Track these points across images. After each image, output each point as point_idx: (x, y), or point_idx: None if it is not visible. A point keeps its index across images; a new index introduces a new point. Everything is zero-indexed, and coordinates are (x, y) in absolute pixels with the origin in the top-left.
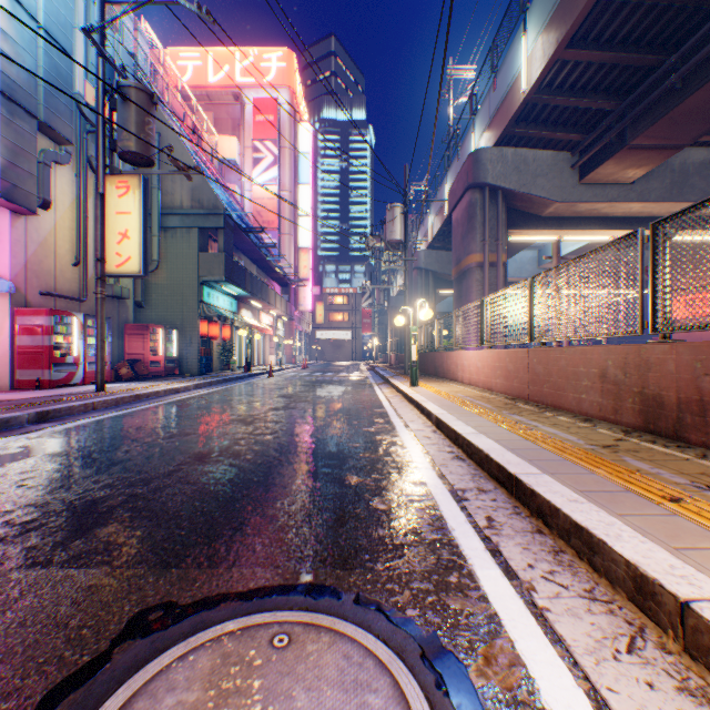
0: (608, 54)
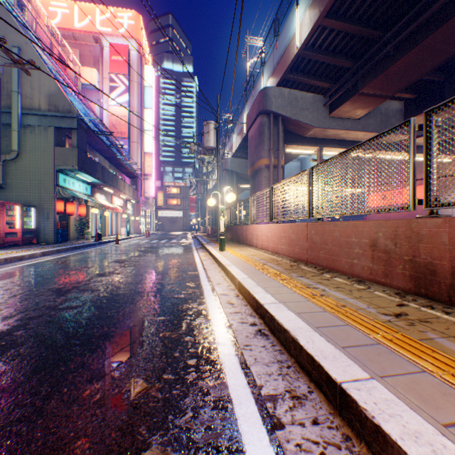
0: (351, 26)
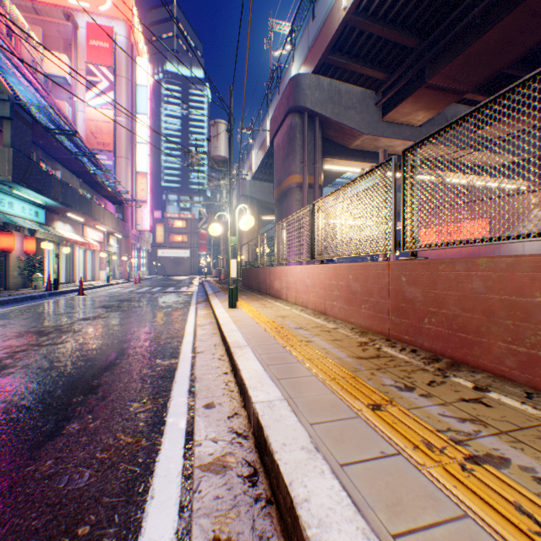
0: None
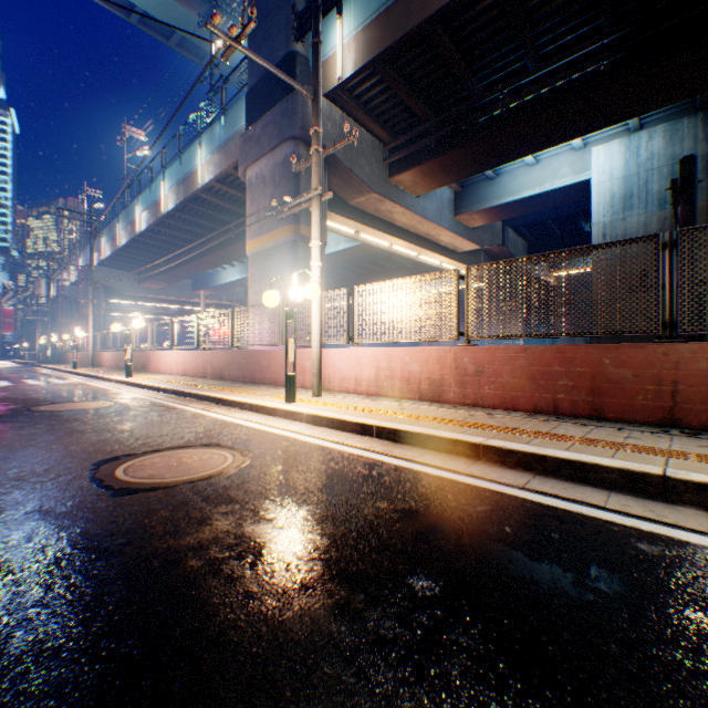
0: (130, 260)
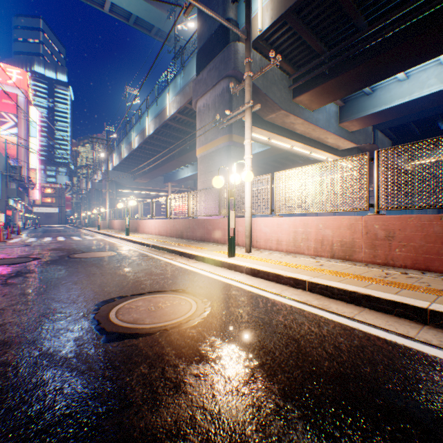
0: (129, 166)
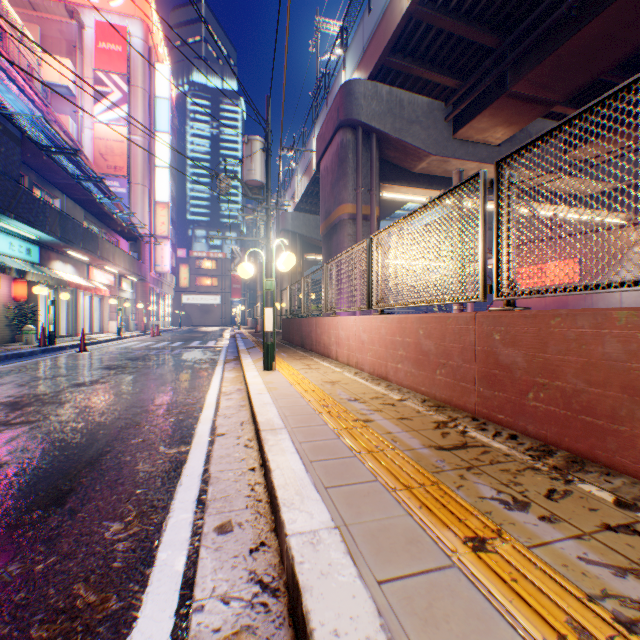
0: None
